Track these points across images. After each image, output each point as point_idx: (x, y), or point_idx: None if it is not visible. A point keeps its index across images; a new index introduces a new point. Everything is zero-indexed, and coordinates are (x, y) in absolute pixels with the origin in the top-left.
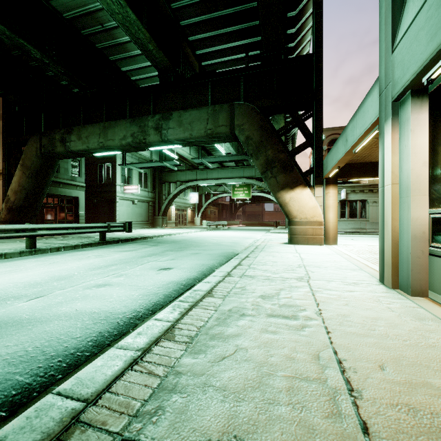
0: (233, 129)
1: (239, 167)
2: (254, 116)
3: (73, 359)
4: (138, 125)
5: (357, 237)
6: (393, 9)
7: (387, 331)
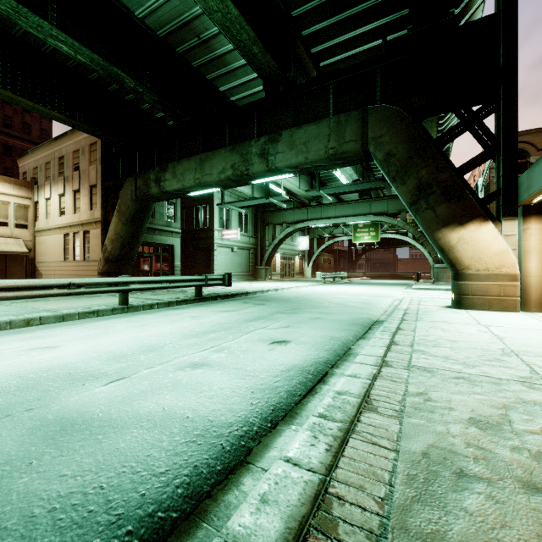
0: (366, 144)
1: (364, 200)
2: (398, 121)
3: (151, 527)
4: (239, 153)
5: None
6: None
7: None
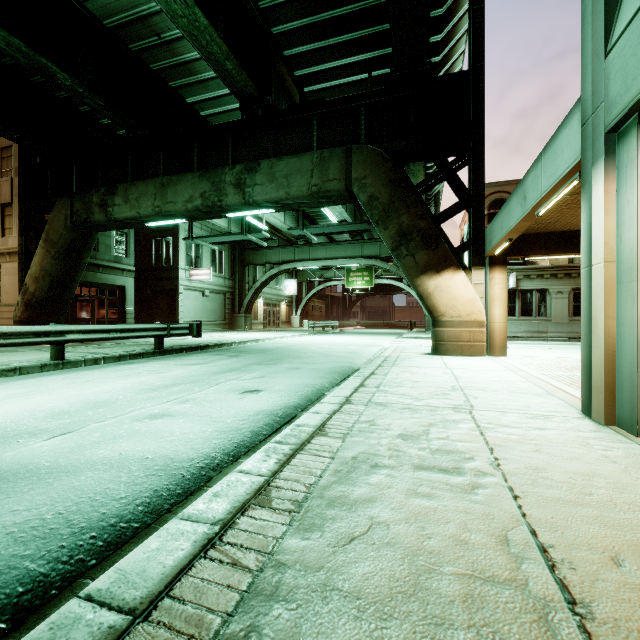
0: (349, 184)
1: (356, 241)
2: (381, 164)
3: (114, 533)
4: (210, 180)
5: (534, 344)
6: None
7: (612, 497)
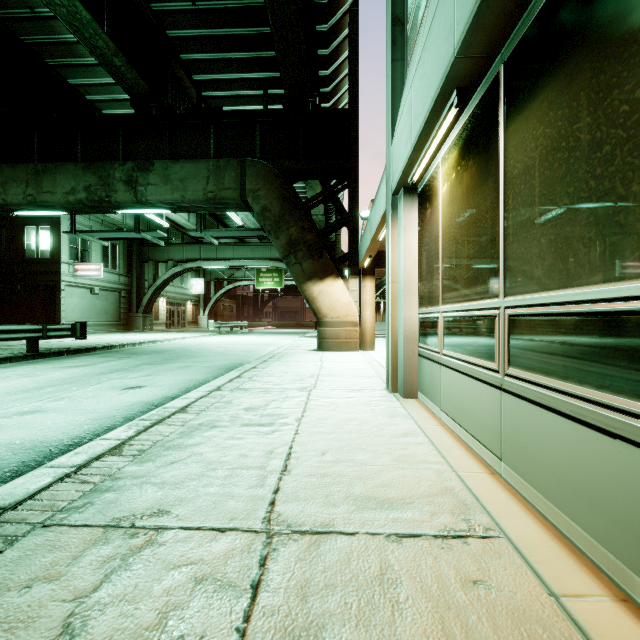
0: (244, 194)
1: (264, 243)
2: (273, 180)
3: None
4: (97, 173)
5: None
6: (393, 98)
7: (353, 428)
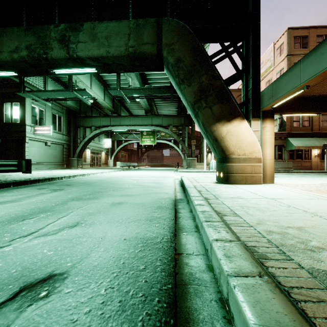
0: (160, 48)
1: (148, 116)
2: (186, 34)
3: None
4: (36, 34)
5: None
6: None
7: None
